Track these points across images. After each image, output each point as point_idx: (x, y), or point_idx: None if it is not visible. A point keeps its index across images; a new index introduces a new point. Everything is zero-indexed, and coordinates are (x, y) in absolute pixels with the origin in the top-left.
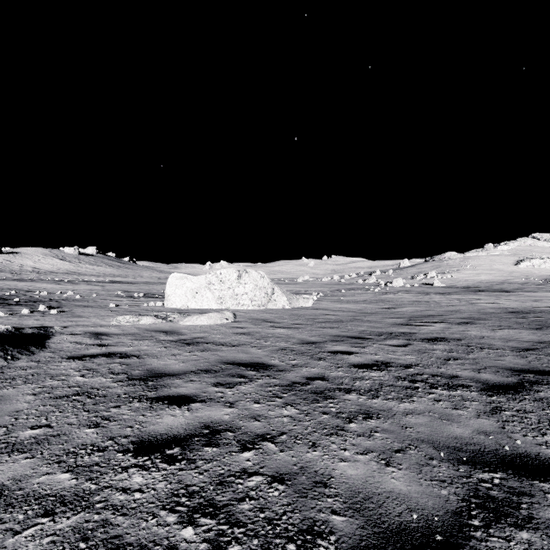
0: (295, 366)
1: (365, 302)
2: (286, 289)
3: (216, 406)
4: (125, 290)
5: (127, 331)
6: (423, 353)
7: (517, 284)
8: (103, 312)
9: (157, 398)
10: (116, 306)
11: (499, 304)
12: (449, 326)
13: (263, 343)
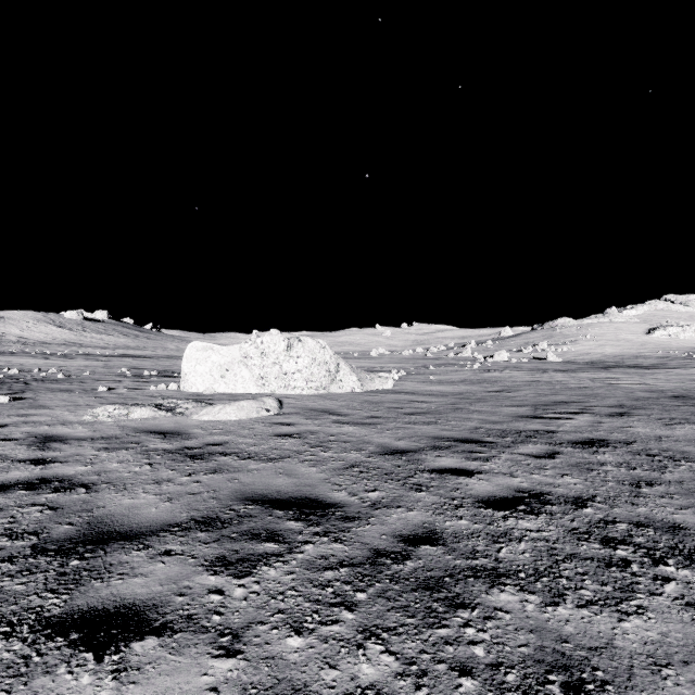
0: (376, 506)
1: (464, 383)
2: (356, 365)
3: (195, 648)
4: (135, 366)
5: (101, 432)
6: (588, 471)
7: (654, 358)
8: (83, 399)
9: (60, 619)
10: (108, 390)
11: (649, 385)
12: (597, 418)
13: (320, 453)
